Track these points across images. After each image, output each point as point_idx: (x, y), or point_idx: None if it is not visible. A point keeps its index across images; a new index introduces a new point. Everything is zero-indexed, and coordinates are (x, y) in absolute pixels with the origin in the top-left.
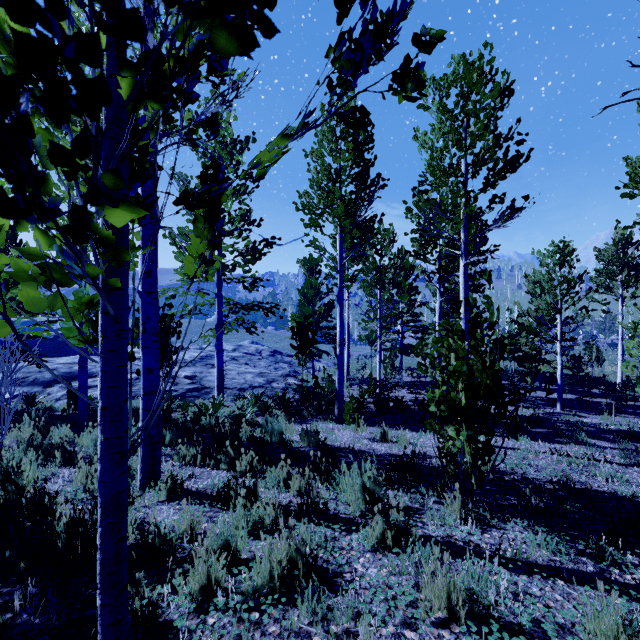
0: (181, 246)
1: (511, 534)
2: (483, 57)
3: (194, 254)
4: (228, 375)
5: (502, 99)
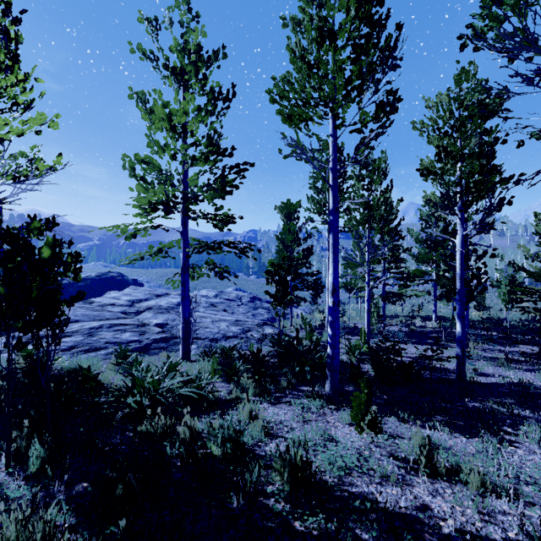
0: (141, 178)
1: None
2: None
3: None
4: (201, 323)
5: None
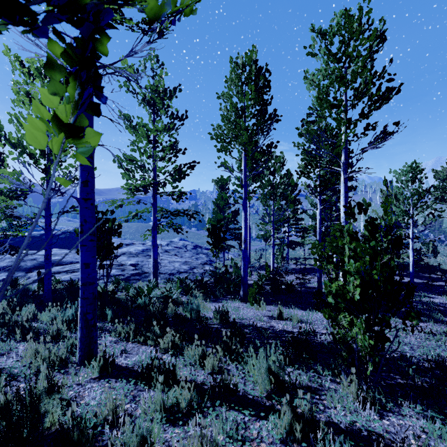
0: (126, 168)
1: (408, 420)
2: (362, 9)
3: (46, 117)
4: (162, 263)
5: (378, 43)
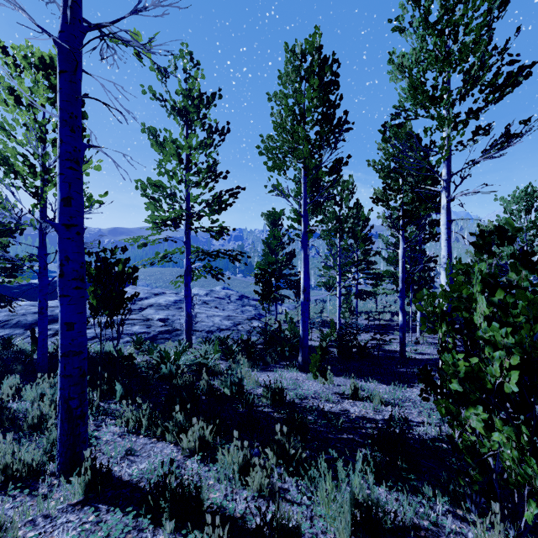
0: (152, 197)
1: None
2: None
3: None
4: (198, 318)
5: (500, 3)
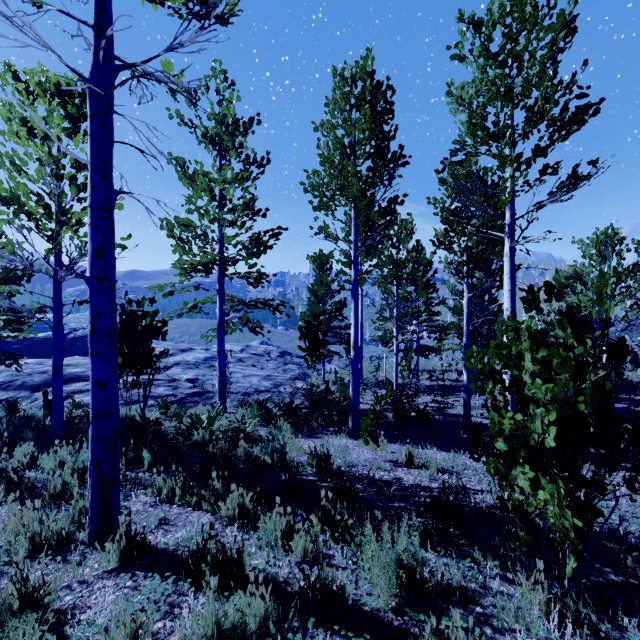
0: (179, 238)
1: None
2: None
3: None
4: (233, 378)
5: (565, 35)
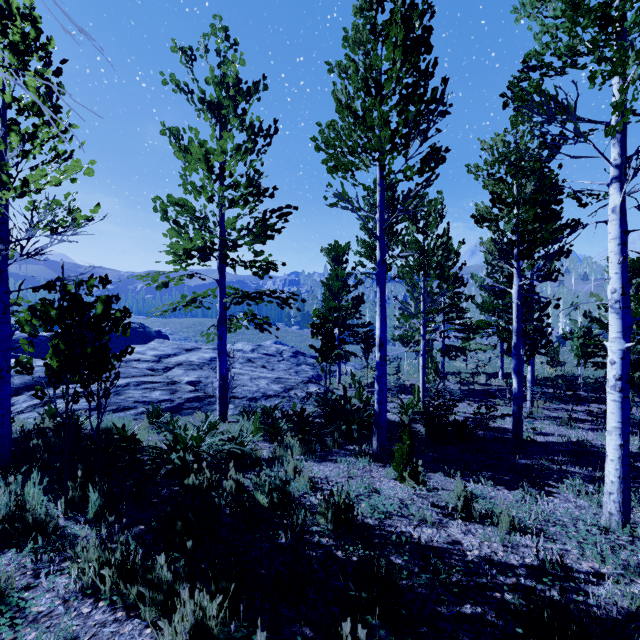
0: (174, 221)
1: None
2: None
3: None
4: (238, 381)
5: None
